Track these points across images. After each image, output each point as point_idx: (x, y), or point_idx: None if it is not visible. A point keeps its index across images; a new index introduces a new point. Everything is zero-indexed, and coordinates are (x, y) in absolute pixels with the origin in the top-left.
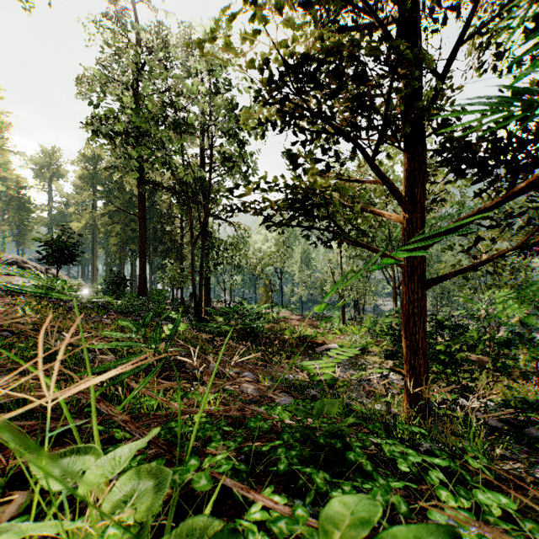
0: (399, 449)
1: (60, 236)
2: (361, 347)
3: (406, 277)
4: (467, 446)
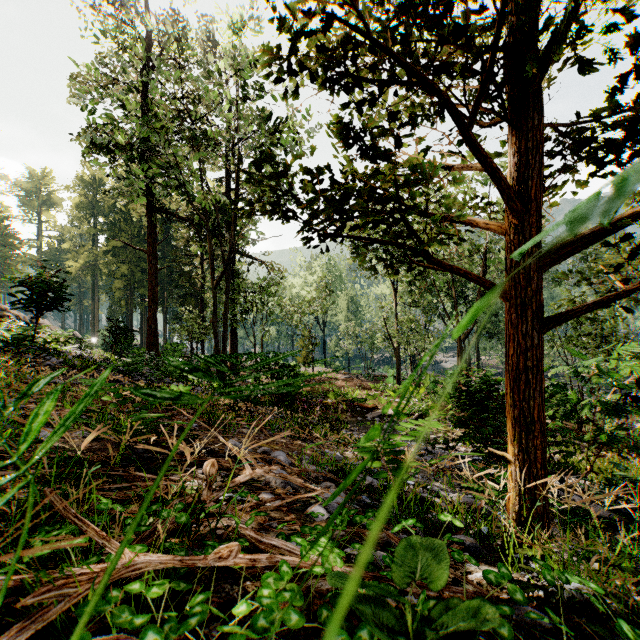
0: None
1: (41, 274)
2: (421, 412)
3: (513, 314)
4: None
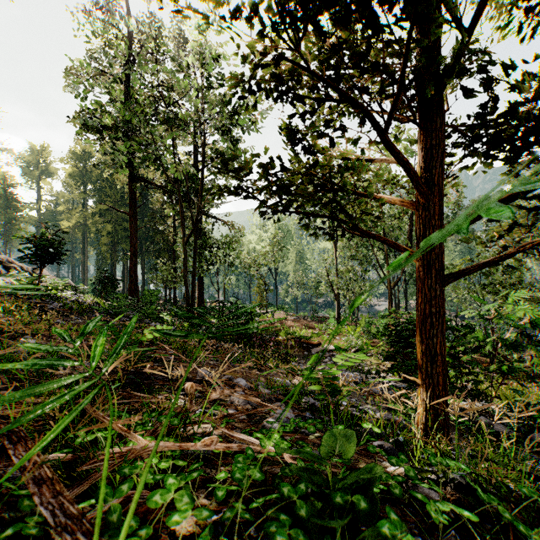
0: (448, 507)
1: (44, 233)
2: (357, 348)
3: (421, 272)
4: (522, 487)
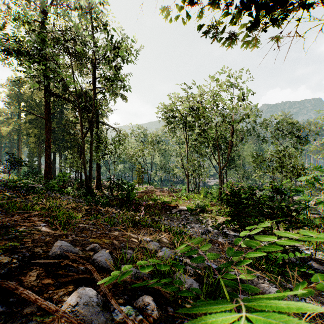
0: None
1: None
2: (202, 208)
3: None
4: None
